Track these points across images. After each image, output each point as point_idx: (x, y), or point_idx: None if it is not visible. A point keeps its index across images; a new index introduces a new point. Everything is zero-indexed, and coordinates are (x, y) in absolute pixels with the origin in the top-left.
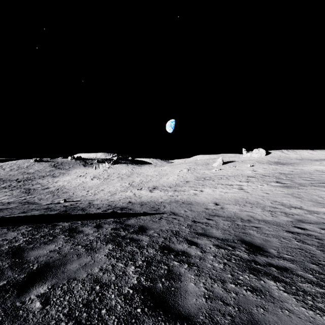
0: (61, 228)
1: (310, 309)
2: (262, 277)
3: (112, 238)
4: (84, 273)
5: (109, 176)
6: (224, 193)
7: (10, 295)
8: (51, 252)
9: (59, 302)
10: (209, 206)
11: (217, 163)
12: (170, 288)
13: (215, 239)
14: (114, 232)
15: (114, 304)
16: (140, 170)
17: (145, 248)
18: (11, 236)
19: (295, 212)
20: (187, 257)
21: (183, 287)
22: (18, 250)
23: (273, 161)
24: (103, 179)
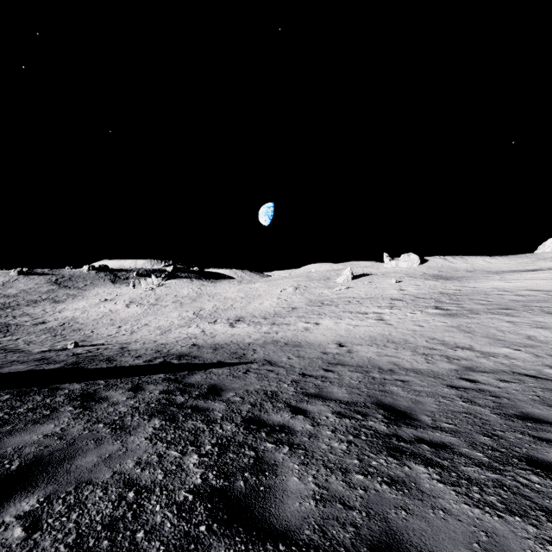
0: (67, 394)
1: (475, 505)
2: (406, 461)
3: (161, 408)
4: (107, 471)
5: (158, 300)
6: (354, 326)
7: None
8: (46, 438)
9: (59, 525)
10: (329, 349)
11: (343, 277)
12: (258, 488)
13: (335, 404)
14: (165, 397)
15: (160, 522)
16: (214, 290)
17: (218, 423)
18: None
19: (463, 355)
20: (288, 435)
21: (279, 484)
22: None
23: (431, 274)
24: (148, 305)
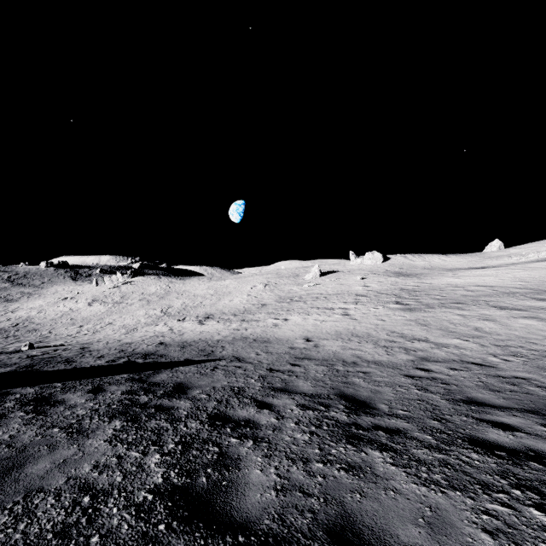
0: (19, 399)
1: (423, 484)
2: (364, 447)
3: (123, 409)
4: (61, 477)
5: (124, 298)
6: (321, 321)
7: None
8: None
9: (4, 537)
10: (296, 344)
11: (312, 274)
12: (220, 483)
13: (300, 397)
14: (127, 398)
15: (116, 524)
16: (183, 287)
17: (183, 421)
18: None
19: (419, 347)
20: (253, 429)
21: (241, 477)
22: None
23: (393, 271)
24: (113, 303)
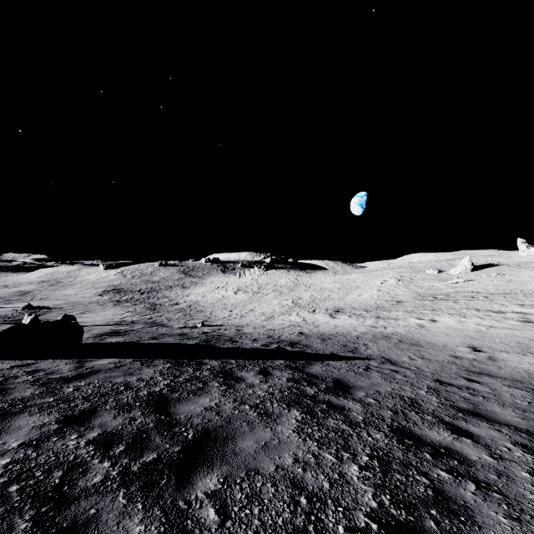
0: (210, 370)
1: None
2: None
3: (295, 398)
4: (269, 462)
5: (260, 288)
6: (487, 327)
7: (167, 484)
8: (207, 411)
9: (245, 517)
10: (459, 352)
11: (459, 268)
12: None
13: (510, 430)
14: (294, 386)
15: None
16: (310, 280)
17: (363, 428)
18: (148, 375)
19: None
20: (463, 464)
21: None
22: (160, 400)
23: None
24: (252, 292)
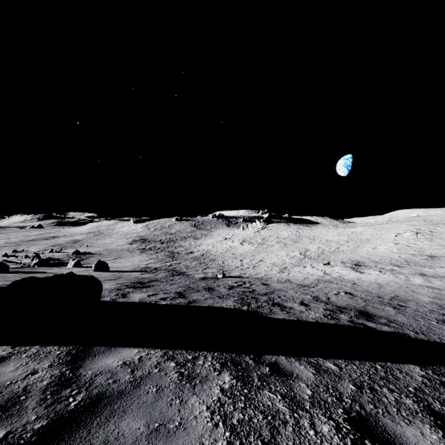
0: (321, 407)
1: None
2: None
3: None
4: None
5: (264, 240)
6: None
7: None
8: None
9: None
10: None
11: None
12: None
13: None
14: None
15: None
16: (312, 233)
17: None
18: (200, 433)
19: None
20: None
21: None
22: None
23: None
24: (257, 243)
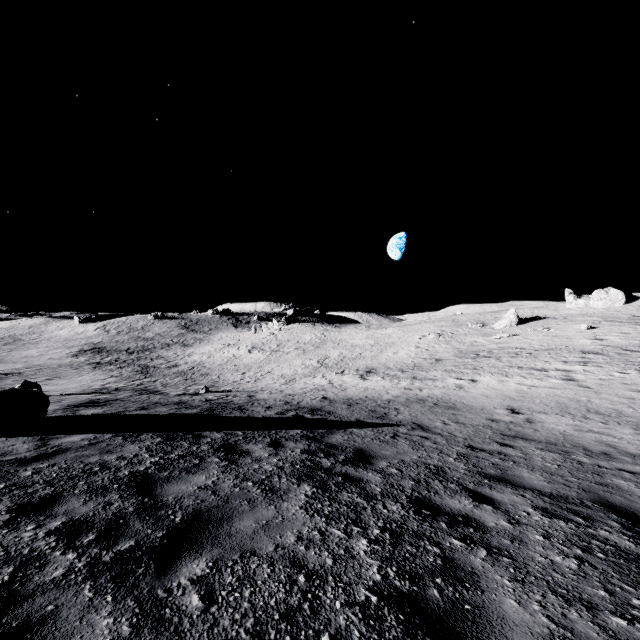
0: (210, 443)
1: None
2: None
3: (308, 471)
4: (269, 542)
5: (280, 346)
6: (529, 387)
7: (145, 572)
8: (201, 490)
9: (233, 601)
10: (497, 415)
11: (504, 321)
12: (460, 605)
13: (533, 494)
14: (308, 458)
15: (344, 626)
16: (339, 336)
17: (379, 500)
18: (131, 452)
19: None
20: (478, 531)
21: (490, 605)
22: (145, 480)
23: None
24: (270, 351)
